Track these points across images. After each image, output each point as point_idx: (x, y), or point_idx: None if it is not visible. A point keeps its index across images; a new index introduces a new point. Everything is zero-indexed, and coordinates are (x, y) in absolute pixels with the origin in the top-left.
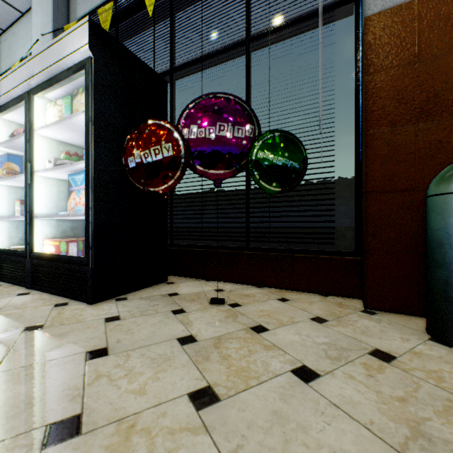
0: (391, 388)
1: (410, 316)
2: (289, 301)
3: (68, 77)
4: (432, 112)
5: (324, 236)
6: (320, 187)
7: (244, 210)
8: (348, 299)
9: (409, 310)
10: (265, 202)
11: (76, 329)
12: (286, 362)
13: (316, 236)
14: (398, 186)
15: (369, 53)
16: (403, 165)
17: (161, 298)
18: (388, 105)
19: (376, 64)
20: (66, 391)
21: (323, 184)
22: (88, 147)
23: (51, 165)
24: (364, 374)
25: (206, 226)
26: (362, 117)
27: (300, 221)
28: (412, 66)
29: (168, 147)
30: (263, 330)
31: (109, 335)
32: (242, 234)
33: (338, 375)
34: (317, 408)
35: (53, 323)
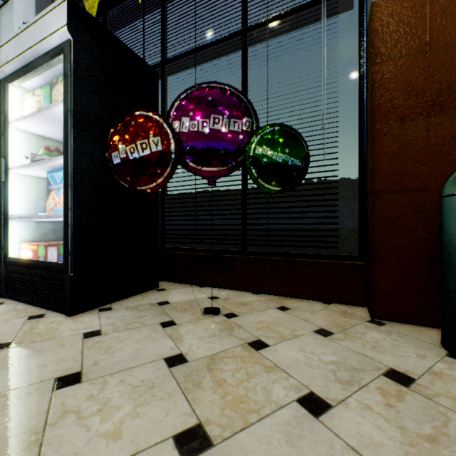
0: (416, 423)
1: (421, 326)
2: (290, 310)
3: (45, 63)
4: (444, 105)
5: (326, 239)
6: (322, 187)
7: (240, 211)
8: (352, 307)
9: (420, 320)
10: (263, 203)
11: (47, 348)
12: (290, 388)
13: (316, 239)
14: (408, 185)
15: (376, 41)
16: (414, 162)
17: (150, 307)
18: (397, 97)
19: (383, 53)
20: (20, 435)
21: (325, 183)
22: (66, 141)
23: (28, 162)
24: (382, 404)
25: (200, 229)
26: (367, 112)
27: (301, 224)
28: (423, 55)
29: (156, 141)
30: (263, 346)
31: (85, 355)
32: (238, 237)
33: (352, 405)
34: (332, 454)
35: (22, 341)
